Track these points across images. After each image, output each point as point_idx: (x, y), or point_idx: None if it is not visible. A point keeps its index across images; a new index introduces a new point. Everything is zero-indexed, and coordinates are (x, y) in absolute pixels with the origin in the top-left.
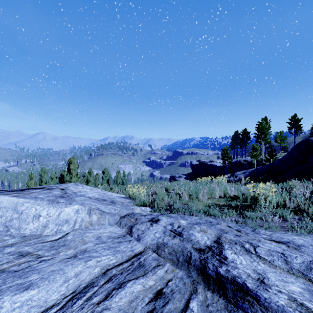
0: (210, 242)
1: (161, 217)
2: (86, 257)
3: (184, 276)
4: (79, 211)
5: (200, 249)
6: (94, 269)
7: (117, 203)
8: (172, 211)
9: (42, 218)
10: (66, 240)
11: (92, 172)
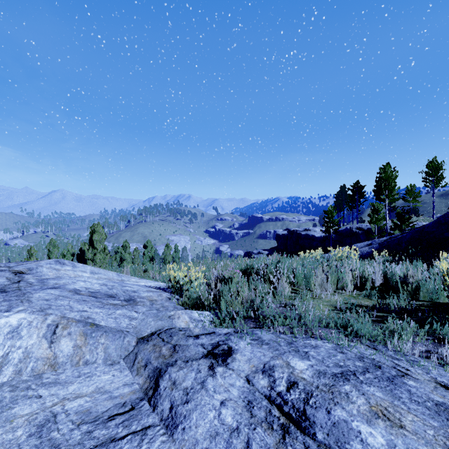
0: None
1: (237, 341)
2: None
3: None
4: (22, 331)
5: None
6: None
7: (139, 303)
8: (260, 323)
9: None
10: None
11: (128, 246)
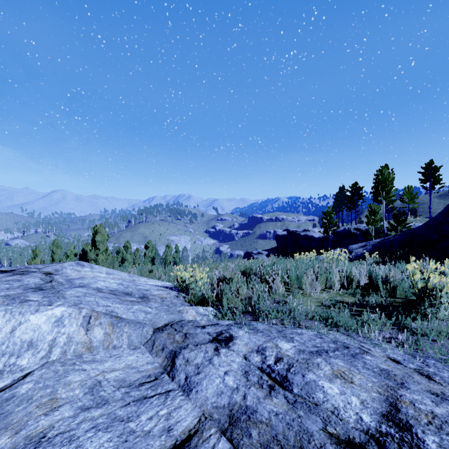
0: (373, 417)
1: (237, 330)
2: None
3: None
4: (65, 321)
5: (352, 444)
6: None
7: (152, 300)
8: (257, 316)
9: None
10: (12, 397)
11: (129, 246)
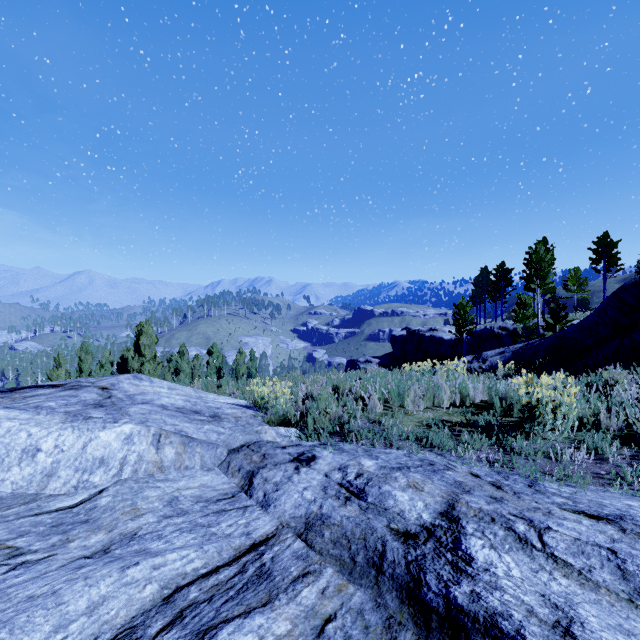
0: (431, 515)
1: (321, 451)
2: (131, 552)
3: (366, 605)
4: (134, 438)
5: (408, 534)
6: (143, 588)
7: (225, 419)
8: (346, 437)
9: (44, 456)
10: (95, 507)
11: (186, 352)
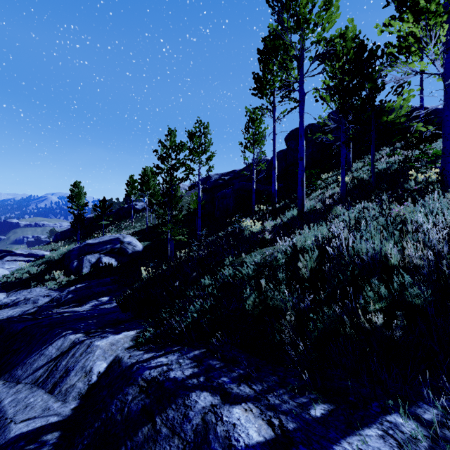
0: None
1: None
2: None
3: None
4: None
5: None
6: None
7: None
8: None
9: None
10: None
11: None
